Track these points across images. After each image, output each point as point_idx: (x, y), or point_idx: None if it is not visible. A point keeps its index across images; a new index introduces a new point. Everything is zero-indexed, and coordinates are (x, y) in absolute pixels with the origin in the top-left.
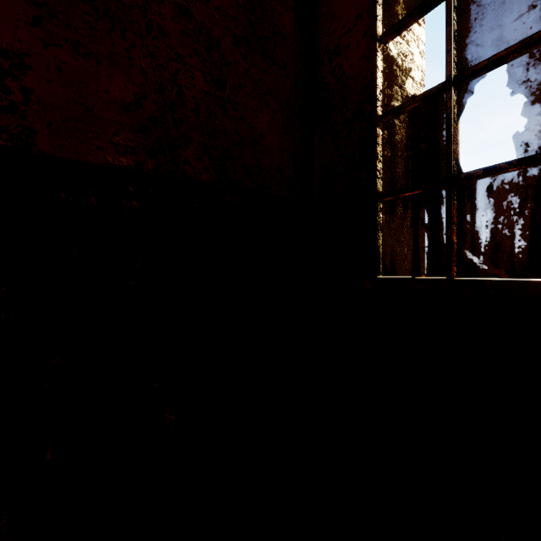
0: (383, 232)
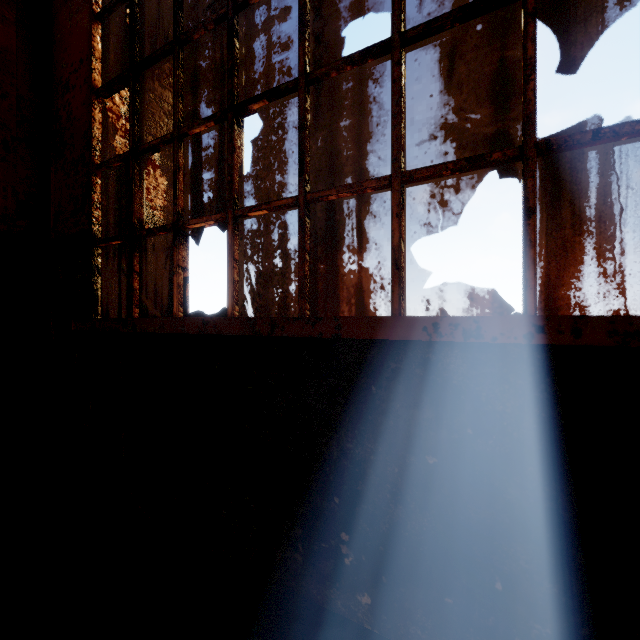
0: (103, 277)
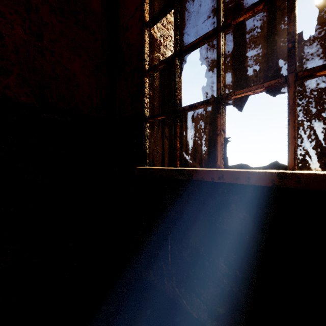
0: (149, 140)
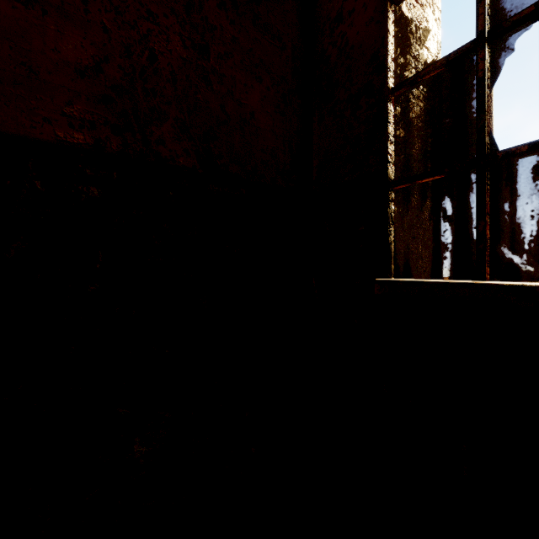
0: (395, 227)
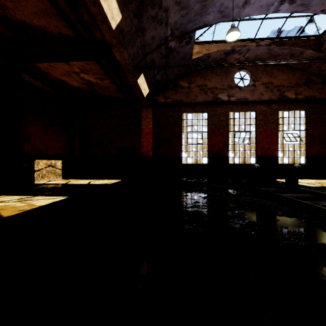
0: None
